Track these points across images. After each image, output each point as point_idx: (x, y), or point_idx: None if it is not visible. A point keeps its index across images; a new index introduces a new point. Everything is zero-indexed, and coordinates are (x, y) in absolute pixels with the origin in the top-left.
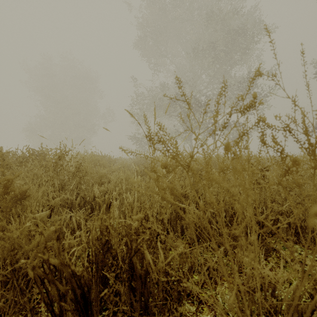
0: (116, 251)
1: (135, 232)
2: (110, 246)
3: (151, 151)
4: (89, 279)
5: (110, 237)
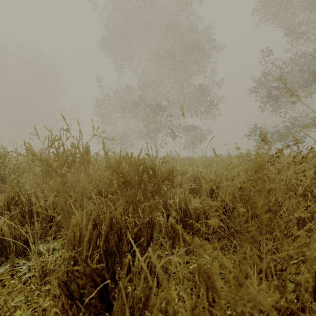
0: (24, 205)
1: (36, 195)
2: (20, 202)
3: (27, 154)
4: (3, 212)
5: (18, 196)
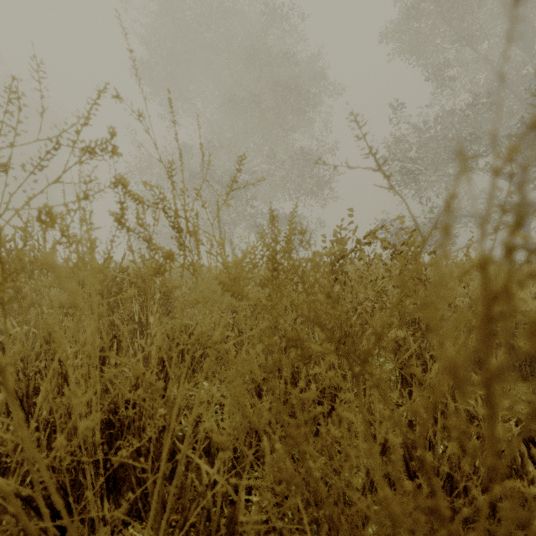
0: None
1: None
2: None
3: None
4: None
5: None
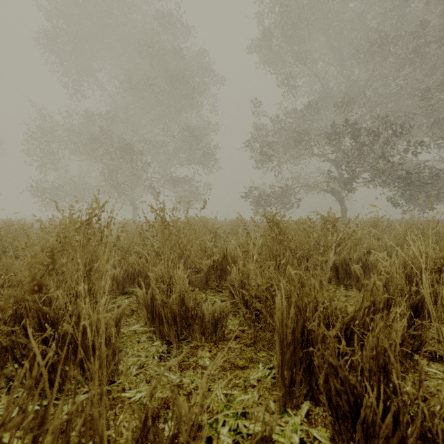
0: None
1: None
2: None
3: None
4: None
5: None
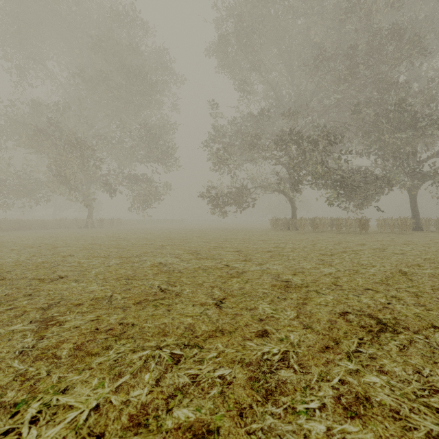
0: None
1: None
2: None
3: None
4: None
5: None
